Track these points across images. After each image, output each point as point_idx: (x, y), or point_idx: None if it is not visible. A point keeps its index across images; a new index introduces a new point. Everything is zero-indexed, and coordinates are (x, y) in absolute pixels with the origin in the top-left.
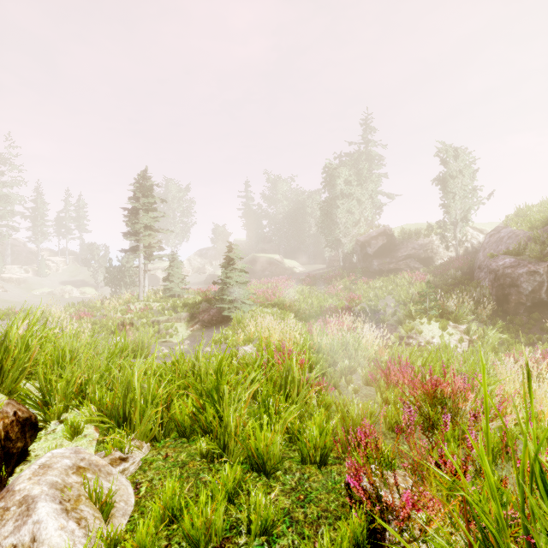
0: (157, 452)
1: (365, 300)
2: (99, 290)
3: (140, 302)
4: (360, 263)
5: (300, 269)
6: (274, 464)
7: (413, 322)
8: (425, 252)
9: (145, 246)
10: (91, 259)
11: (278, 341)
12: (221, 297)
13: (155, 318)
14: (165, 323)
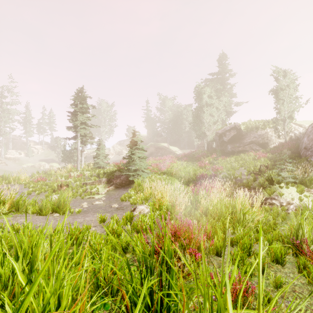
0: None
1: (225, 171)
2: (61, 165)
3: (78, 171)
4: (218, 147)
5: (179, 152)
6: None
7: (272, 186)
8: (263, 139)
9: (81, 135)
10: (56, 146)
11: (169, 201)
12: (128, 167)
13: (85, 182)
14: (91, 185)
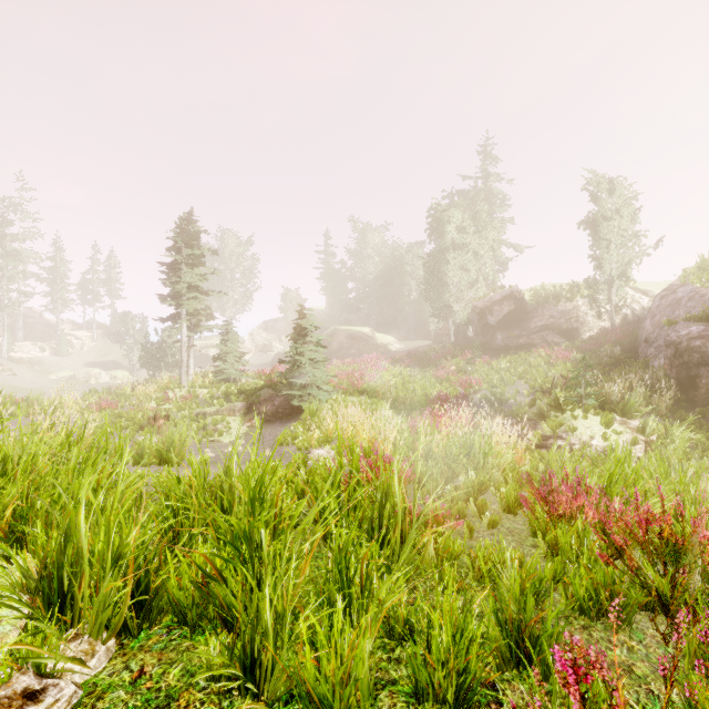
0: (125, 663)
1: (486, 387)
2: (135, 374)
3: (183, 388)
4: (478, 337)
5: (397, 346)
6: (357, 702)
7: (561, 415)
8: (568, 321)
9: (189, 313)
10: (124, 333)
11: (368, 441)
12: (289, 381)
13: (200, 410)
14: (214, 416)
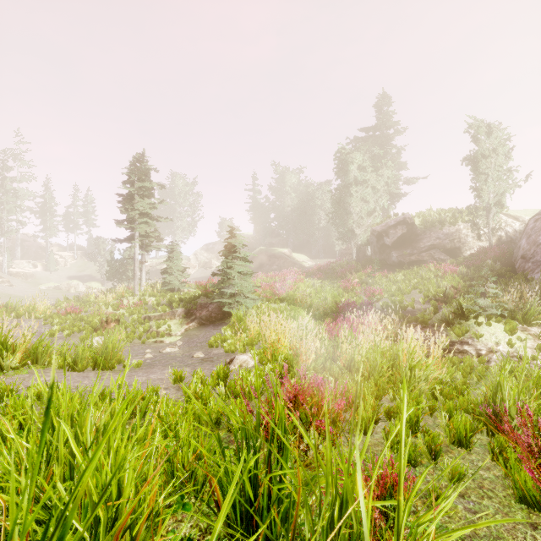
0: None
1: (386, 295)
2: (105, 285)
3: (135, 296)
4: (376, 255)
5: (310, 263)
6: None
7: (464, 322)
8: (452, 242)
9: (141, 235)
10: (97, 253)
11: (289, 347)
12: (221, 290)
13: (147, 315)
14: (158, 320)
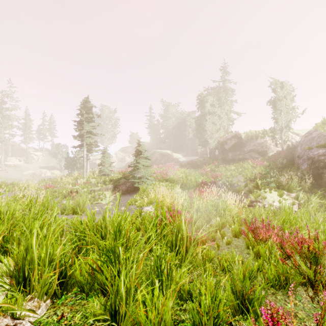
0: (54, 311)
1: (224, 178)
2: (62, 172)
3: (84, 178)
4: (220, 155)
5: (183, 159)
6: None
7: (259, 191)
8: (262, 147)
9: (87, 144)
10: (57, 153)
11: (169, 203)
12: (133, 175)
13: (92, 188)
14: (98, 191)
